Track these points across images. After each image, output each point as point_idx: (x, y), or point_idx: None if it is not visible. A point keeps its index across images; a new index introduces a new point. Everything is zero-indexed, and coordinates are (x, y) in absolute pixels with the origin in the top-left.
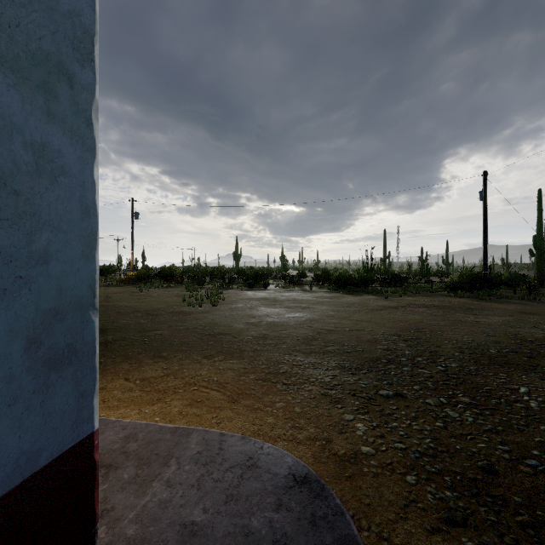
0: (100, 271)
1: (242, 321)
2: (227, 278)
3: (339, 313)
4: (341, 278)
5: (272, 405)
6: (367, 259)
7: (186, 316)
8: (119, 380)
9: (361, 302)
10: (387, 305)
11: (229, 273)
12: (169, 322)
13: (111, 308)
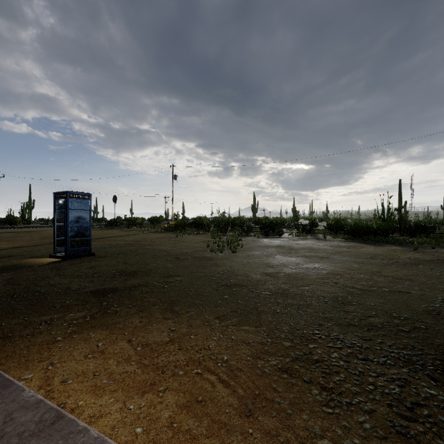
0: (152, 221)
1: (258, 270)
2: (246, 226)
3: (365, 266)
4: (356, 227)
5: (311, 443)
6: (383, 208)
7: (208, 262)
8: (122, 341)
9: (386, 253)
10: (420, 258)
11: (247, 223)
12: (192, 267)
13: (150, 251)
